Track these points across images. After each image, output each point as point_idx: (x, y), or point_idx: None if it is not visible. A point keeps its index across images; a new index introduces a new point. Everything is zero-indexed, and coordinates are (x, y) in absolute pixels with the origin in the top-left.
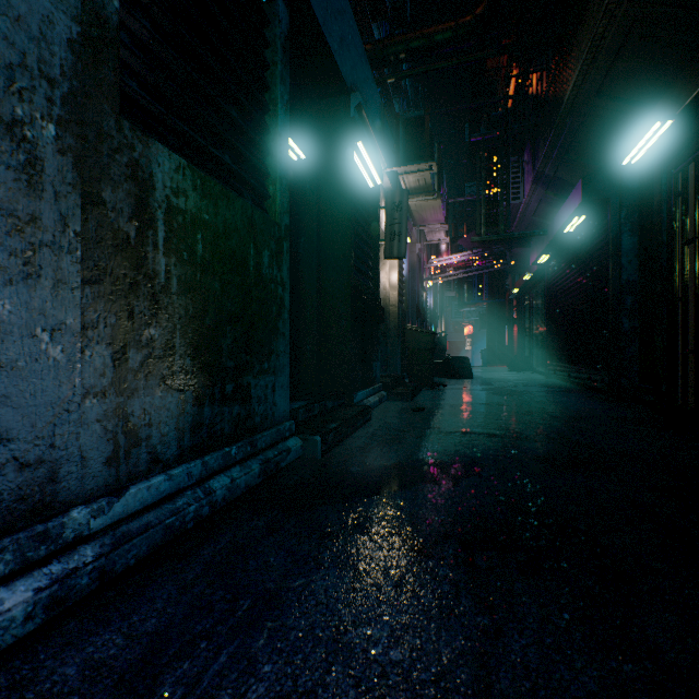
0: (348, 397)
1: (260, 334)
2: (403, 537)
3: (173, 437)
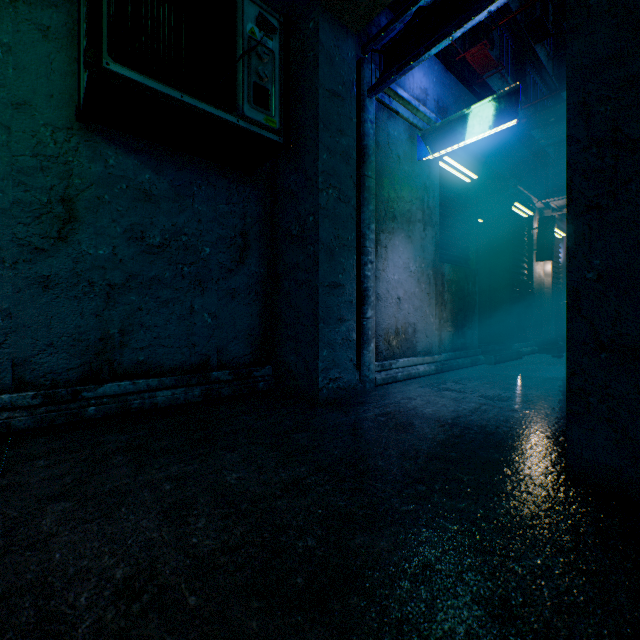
0: (508, 345)
1: (468, 314)
2: (524, 376)
3: (448, 344)
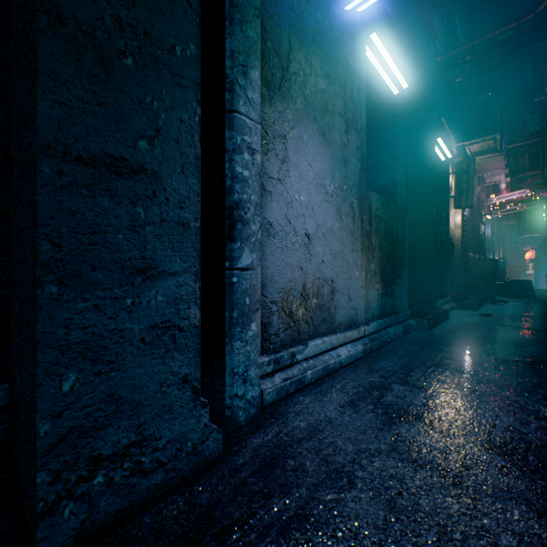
0: (431, 303)
1: (397, 265)
2: (492, 358)
3: (376, 308)
